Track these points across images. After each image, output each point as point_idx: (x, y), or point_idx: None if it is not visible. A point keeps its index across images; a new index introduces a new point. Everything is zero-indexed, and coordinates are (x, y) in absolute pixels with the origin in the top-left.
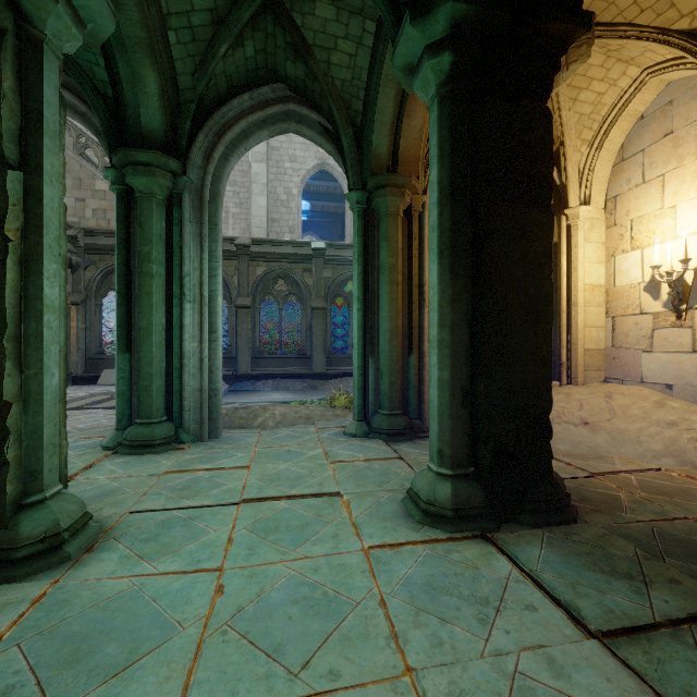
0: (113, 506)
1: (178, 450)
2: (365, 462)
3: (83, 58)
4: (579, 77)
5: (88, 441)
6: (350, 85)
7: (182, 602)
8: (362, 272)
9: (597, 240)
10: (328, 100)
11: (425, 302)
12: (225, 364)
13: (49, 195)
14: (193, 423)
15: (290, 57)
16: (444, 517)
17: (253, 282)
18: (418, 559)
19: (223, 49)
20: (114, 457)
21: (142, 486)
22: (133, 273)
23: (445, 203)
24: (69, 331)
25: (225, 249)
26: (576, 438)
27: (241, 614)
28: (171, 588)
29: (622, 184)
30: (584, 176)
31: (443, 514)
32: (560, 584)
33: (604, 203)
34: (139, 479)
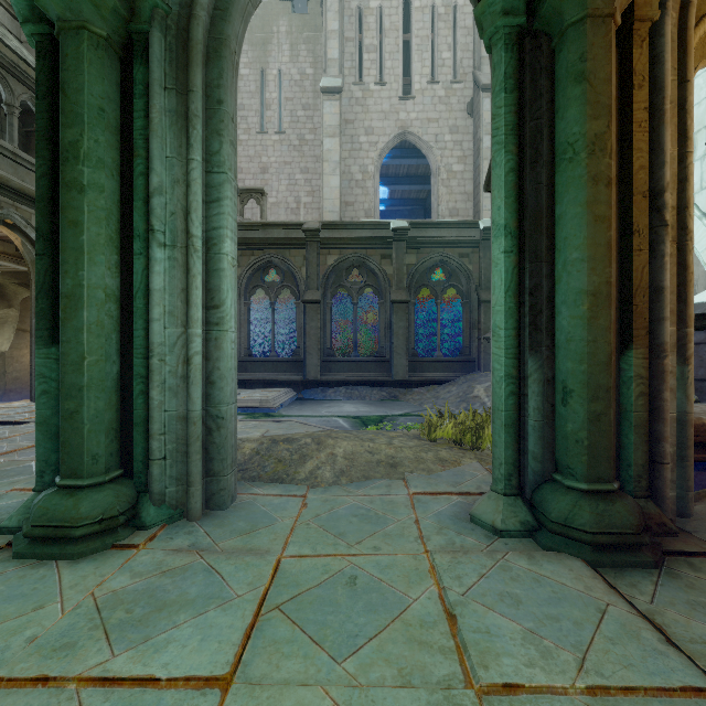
0: None
1: (123, 548)
2: (597, 701)
3: None
4: None
5: (15, 500)
6: None
7: None
8: (513, 169)
9: None
10: None
11: (666, 228)
12: (293, 368)
13: None
14: (170, 483)
15: None
16: None
17: (323, 273)
18: None
19: None
20: None
21: None
22: None
23: None
24: None
25: (293, 237)
26: None
27: None
28: None
29: None
30: None
31: None
32: None
33: None
34: None
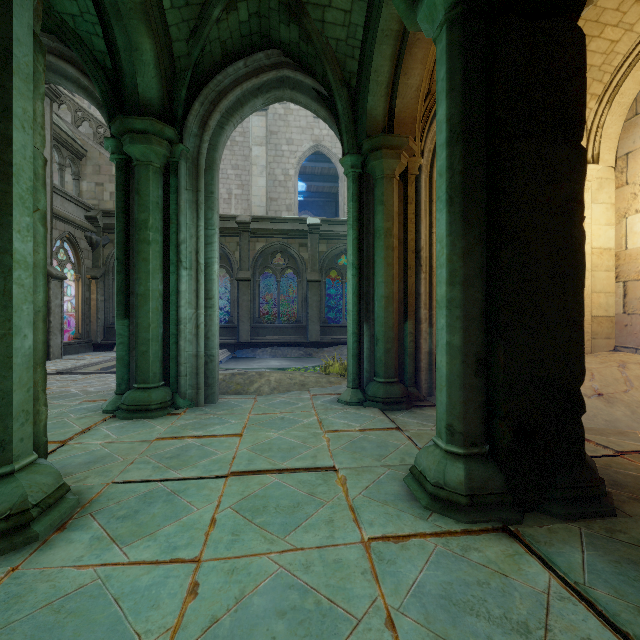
0: (98, 475)
1: (173, 415)
2: (361, 432)
3: (82, 29)
4: (591, 24)
5: (91, 404)
6: (344, 44)
7: (148, 605)
8: (356, 238)
9: (606, 200)
10: (322, 62)
11: (421, 267)
12: (228, 333)
13: (20, 141)
14: (189, 388)
15: (283, 19)
16: (457, 504)
17: (253, 257)
18: (430, 558)
19: (217, 12)
20: (111, 421)
21: (131, 453)
22: (132, 241)
23: (456, 142)
24: (89, 303)
25: (228, 227)
26: (590, 410)
27: (214, 629)
28: (139, 584)
29: (635, 140)
30: (592, 134)
31: (456, 500)
32: (622, 607)
33: (615, 161)
34: (131, 445)
